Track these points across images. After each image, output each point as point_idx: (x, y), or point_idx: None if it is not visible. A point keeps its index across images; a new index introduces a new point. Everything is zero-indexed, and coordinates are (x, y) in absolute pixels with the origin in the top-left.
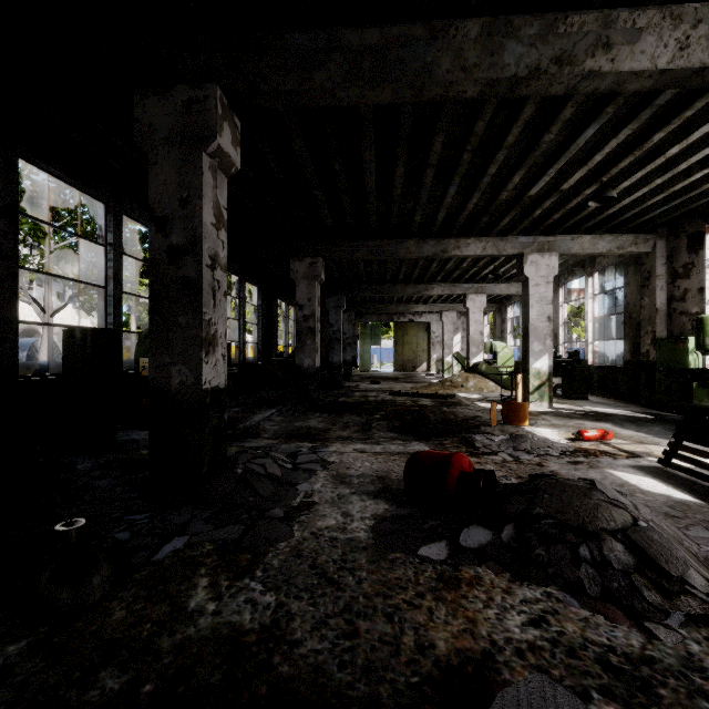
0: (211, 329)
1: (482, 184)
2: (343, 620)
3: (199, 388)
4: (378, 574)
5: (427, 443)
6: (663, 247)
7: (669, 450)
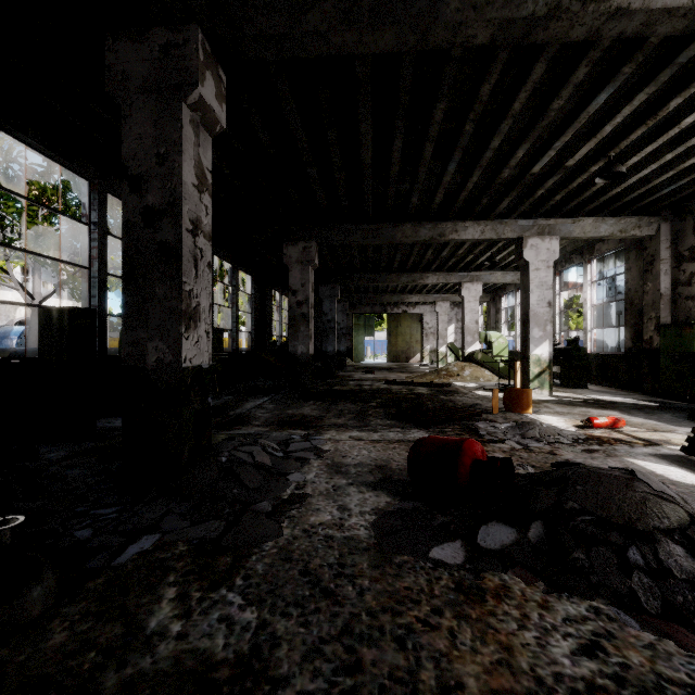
0: (192, 301)
1: (483, 160)
2: (342, 647)
3: (178, 366)
4: (383, 582)
5: (427, 431)
6: (667, 230)
7: (694, 437)
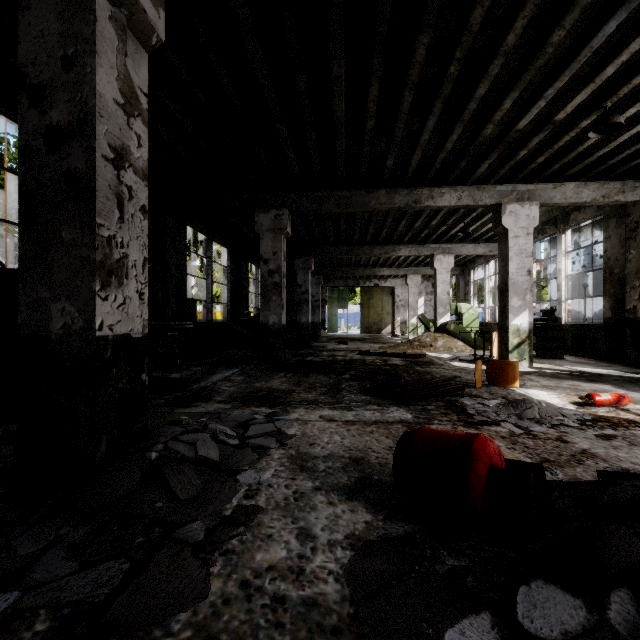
0: (113, 252)
1: (466, 113)
2: None
3: (91, 335)
4: None
5: (407, 409)
6: None
7: None
